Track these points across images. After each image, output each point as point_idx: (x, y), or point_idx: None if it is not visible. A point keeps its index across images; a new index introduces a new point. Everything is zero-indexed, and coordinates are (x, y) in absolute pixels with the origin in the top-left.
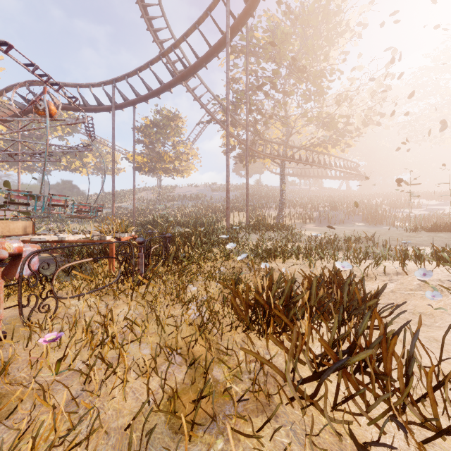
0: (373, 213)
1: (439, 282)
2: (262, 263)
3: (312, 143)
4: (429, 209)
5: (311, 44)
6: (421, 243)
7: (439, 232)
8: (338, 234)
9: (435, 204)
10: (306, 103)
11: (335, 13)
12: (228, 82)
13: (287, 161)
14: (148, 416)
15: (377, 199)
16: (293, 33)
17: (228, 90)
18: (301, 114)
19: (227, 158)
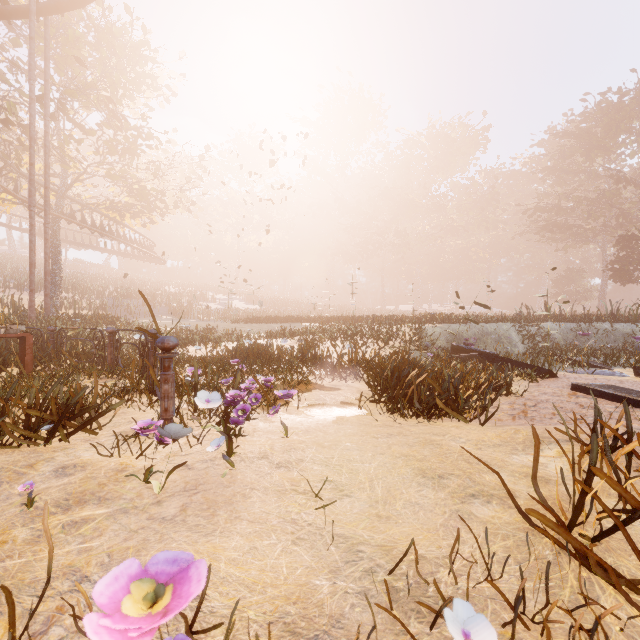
0: (180, 306)
1: (287, 345)
2: (195, 346)
3: (108, 206)
4: (222, 303)
5: (119, 80)
6: (249, 331)
7: (252, 324)
8: (178, 327)
9: (223, 298)
10: (111, 155)
11: (147, 60)
12: (34, 100)
13: (67, 220)
14: (292, 363)
15: (167, 287)
16: (87, 43)
17: (34, 111)
18: (98, 163)
19: (32, 215)
